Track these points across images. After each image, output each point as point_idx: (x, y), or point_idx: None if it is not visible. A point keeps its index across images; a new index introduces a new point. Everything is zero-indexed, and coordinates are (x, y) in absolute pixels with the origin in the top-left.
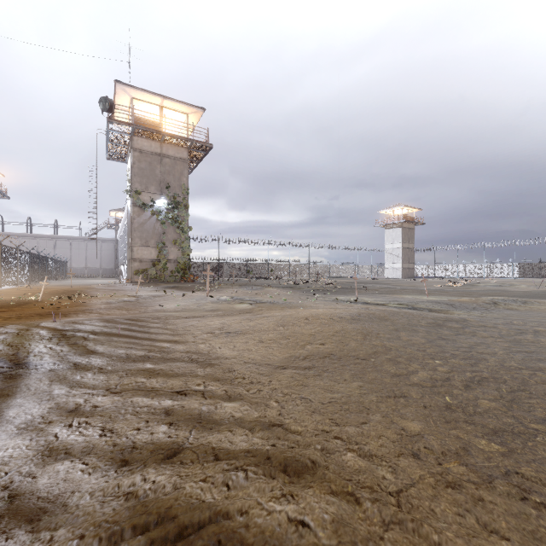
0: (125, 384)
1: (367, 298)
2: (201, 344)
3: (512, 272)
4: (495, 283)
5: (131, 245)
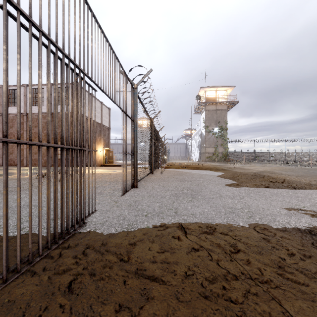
0: (244, 170)
1: None
2: (251, 169)
3: None
4: None
5: (205, 147)
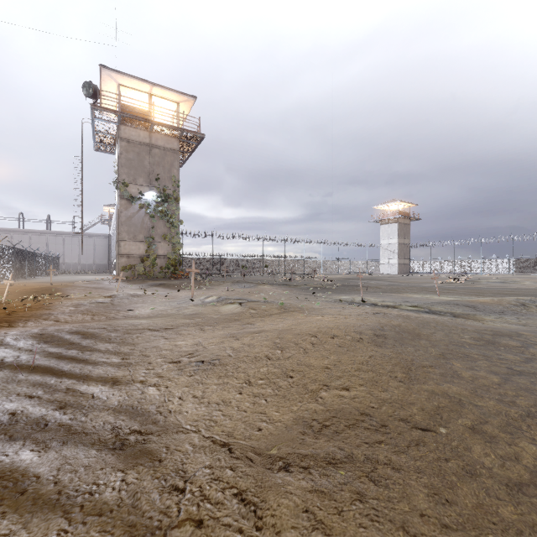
0: None
1: (372, 297)
2: (153, 387)
3: (508, 268)
4: (497, 280)
5: (118, 239)
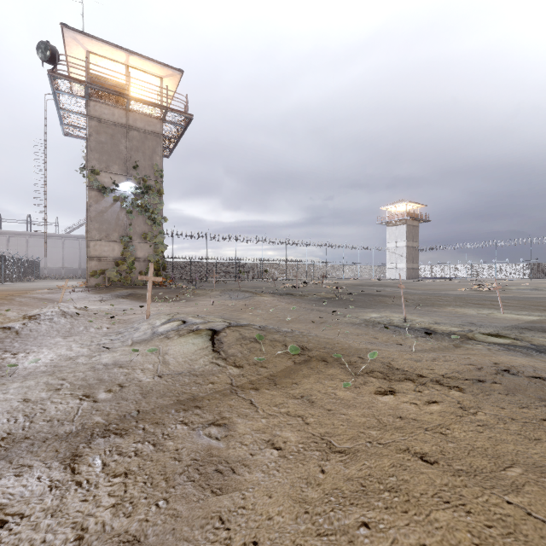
0: None
1: (413, 315)
2: None
3: (522, 273)
4: (527, 286)
5: (87, 239)
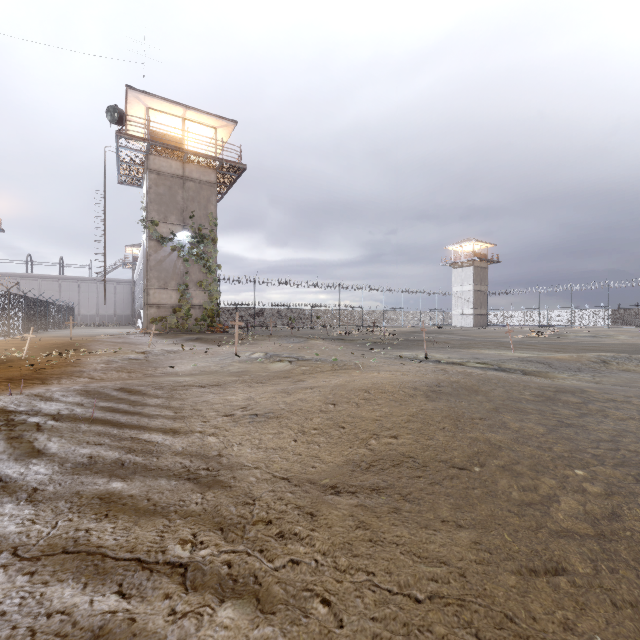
0: (57, 534)
1: (438, 354)
2: (211, 436)
3: (603, 319)
4: (587, 333)
5: (147, 287)
